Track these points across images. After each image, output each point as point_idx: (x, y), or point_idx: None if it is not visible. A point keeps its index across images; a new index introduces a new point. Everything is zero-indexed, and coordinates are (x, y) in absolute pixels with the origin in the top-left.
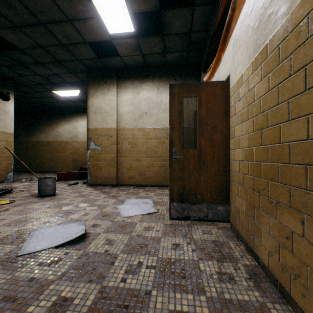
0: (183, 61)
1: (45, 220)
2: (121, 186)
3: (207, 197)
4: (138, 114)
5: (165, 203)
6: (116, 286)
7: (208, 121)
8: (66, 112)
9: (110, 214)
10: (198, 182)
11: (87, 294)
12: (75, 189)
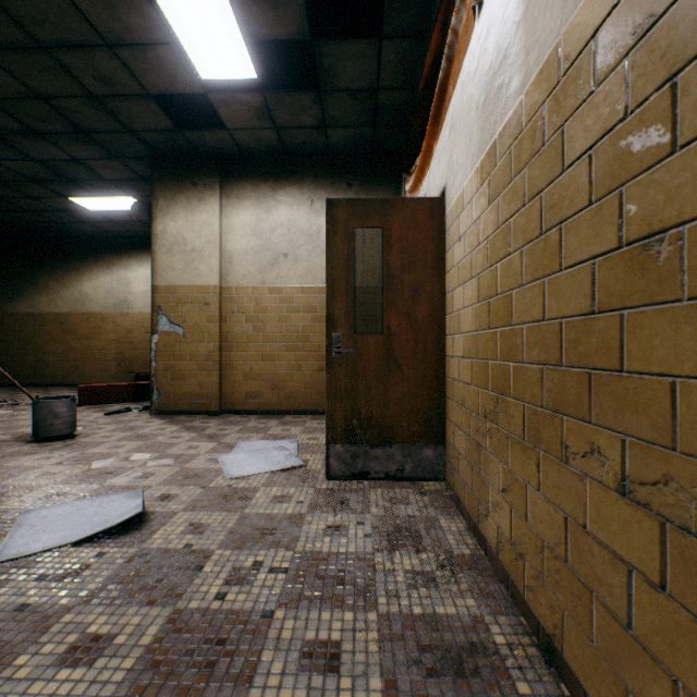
0: (364, 146)
1: (51, 490)
2: (230, 414)
3: (403, 431)
4: (268, 257)
5: (323, 447)
6: (204, 608)
7: (405, 278)
8: (102, 246)
9: (201, 473)
10: (385, 402)
11: (144, 625)
12: (123, 423)
